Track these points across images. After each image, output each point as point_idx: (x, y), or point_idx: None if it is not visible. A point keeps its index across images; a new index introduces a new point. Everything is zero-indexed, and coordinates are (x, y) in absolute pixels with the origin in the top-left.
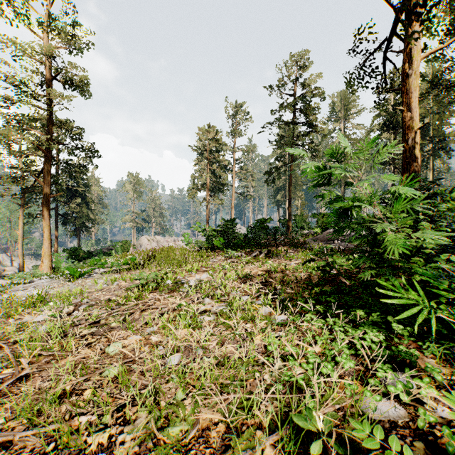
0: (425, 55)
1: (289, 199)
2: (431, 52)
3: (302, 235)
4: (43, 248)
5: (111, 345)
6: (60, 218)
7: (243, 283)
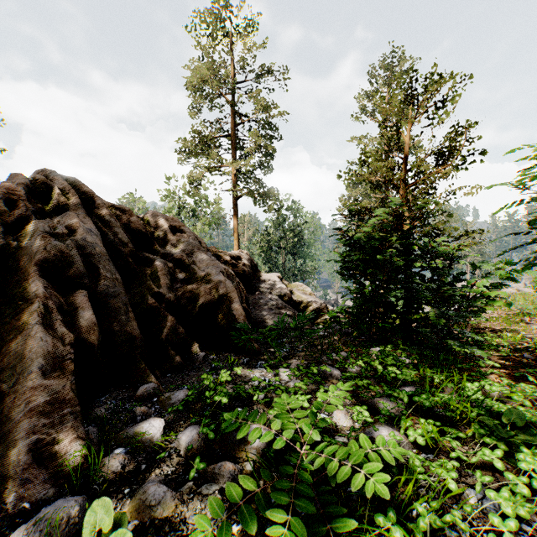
0: None
1: None
2: None
3: None
4: None
5: (532, 326)
6: None
7: None
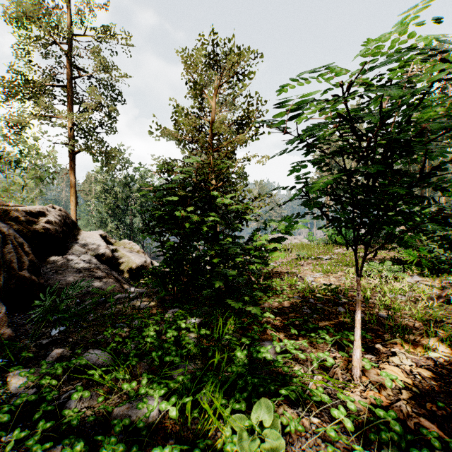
0: None
1: None
2: None
3: None
4: None
5: (304, 268)
6: None
7: None
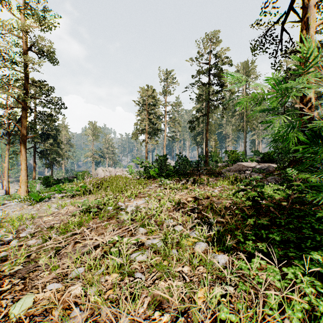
0: (318, 24)
1: (207, 140)
2: (322, 21)
3: (217, 167)
4: (21, 177)
5: (19, 302)
6: (37, 154)
7: (175, 210)
